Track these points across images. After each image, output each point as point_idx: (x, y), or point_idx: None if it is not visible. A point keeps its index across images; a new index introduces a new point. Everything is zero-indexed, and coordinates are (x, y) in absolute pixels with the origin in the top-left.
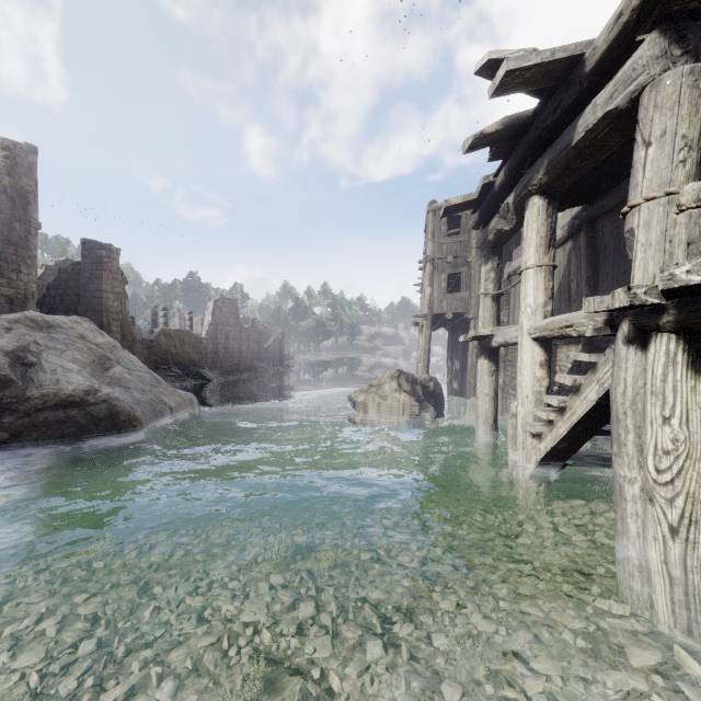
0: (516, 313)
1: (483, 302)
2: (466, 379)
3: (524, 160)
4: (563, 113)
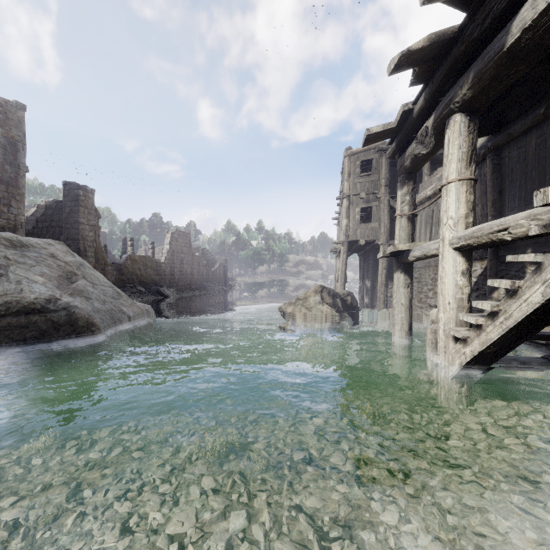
0: (422, 237)
1: (399, 222)
2: (375, 295)
3: (445, 81)
4: (493, 21)
